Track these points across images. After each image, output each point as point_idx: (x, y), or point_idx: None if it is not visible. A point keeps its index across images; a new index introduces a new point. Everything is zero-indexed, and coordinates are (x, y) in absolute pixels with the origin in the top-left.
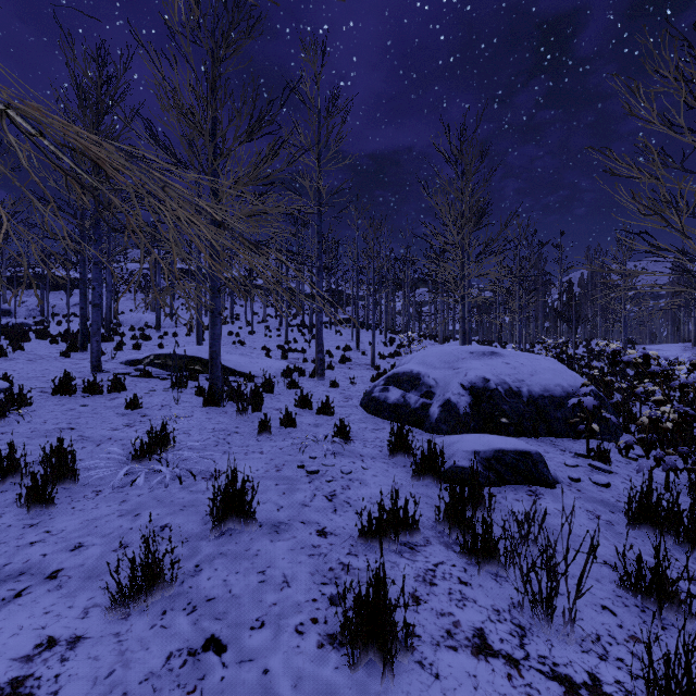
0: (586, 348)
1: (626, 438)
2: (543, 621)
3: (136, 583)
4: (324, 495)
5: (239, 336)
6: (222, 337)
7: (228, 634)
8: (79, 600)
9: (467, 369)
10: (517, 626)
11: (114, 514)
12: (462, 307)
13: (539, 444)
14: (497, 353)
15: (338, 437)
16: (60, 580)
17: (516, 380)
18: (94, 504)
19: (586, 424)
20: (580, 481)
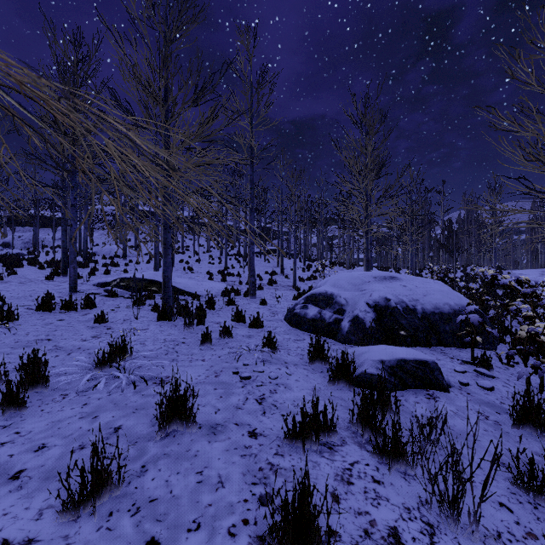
0: (464, 273)
1: (502, 347)
2: (448, 518)
3: (85, 487)
4: (255, 398)
5: (188, 263)
6: (175, 264)
7: (167, 537)
8: (36, 501)
9: (371, 290)
10: (426, 524)
11: (76, 417)
12: (366, 240)
13: (432, 352)
14: (396, 278)
15: (267, 347)
16: (21, 480)
17: (411, 299)
18: (60, 406)
19: (470, 336)
20: (468, 385)
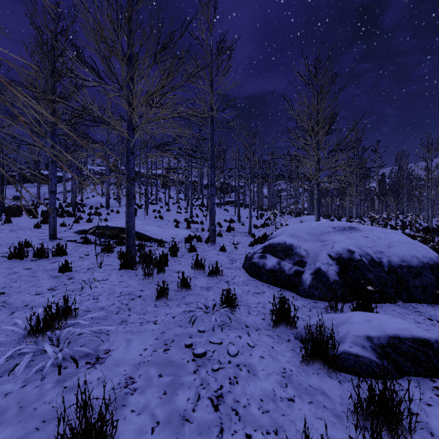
0: (401, 221)
1: None
2: None
3: None
4: (209, 397)
5: (160, 213)
6: (148, 213)
7: None
8: None
9: (333, 241)
10: None
11: None
12: (317, 191)
13: (405, 311)
14: (355, 228)
15: (225, 305)
16: None
17: (376, 251)
18: None
19: None
20: None
